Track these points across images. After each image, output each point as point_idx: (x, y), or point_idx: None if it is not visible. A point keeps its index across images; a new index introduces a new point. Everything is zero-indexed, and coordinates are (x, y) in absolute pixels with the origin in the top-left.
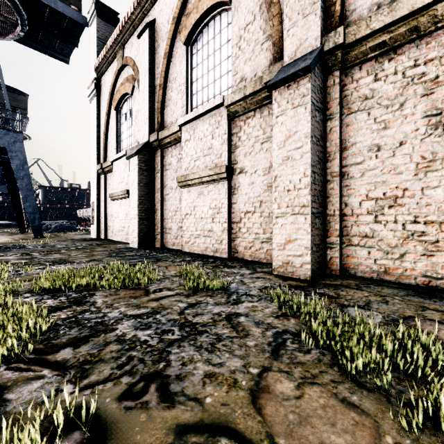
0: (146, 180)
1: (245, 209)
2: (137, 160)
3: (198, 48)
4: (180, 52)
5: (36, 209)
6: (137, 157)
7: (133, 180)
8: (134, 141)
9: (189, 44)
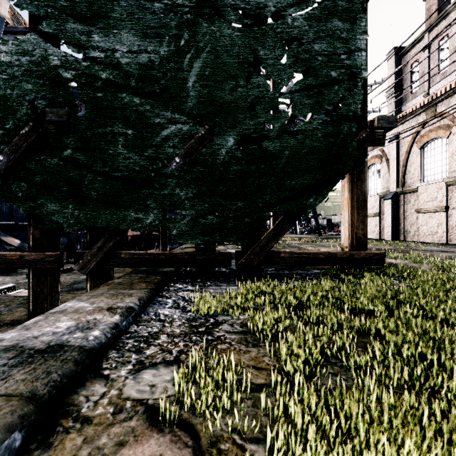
0: (394, 209)
1: (455, 224)
2: (390, 201)
3: (427, 150)
4: (416, 151)
5: (318, 222)
6: (391, 199)
7: (387, 209)
8: (382, 188)
9: (421, 148)
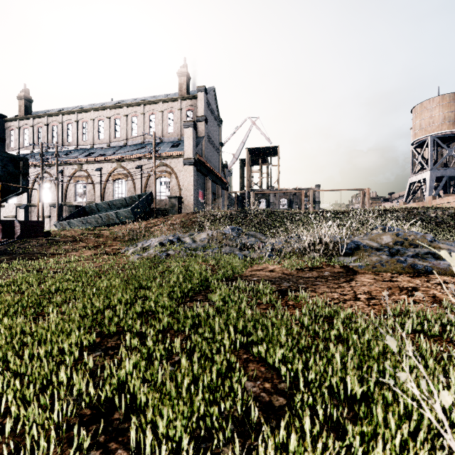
0: None
1: None
2: None
3: None
4: None
5: None
6: None
7: None
8: None
9: None
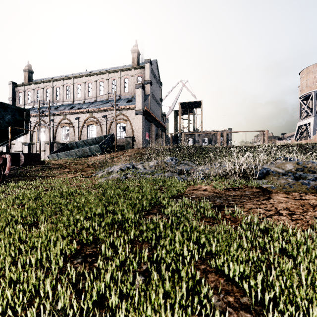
0: (7, 150)
1: None
2: (6, 147)
3: None
4: None
5: None
6: (6, 146)
7: (5, 150)
8: None
9: None
